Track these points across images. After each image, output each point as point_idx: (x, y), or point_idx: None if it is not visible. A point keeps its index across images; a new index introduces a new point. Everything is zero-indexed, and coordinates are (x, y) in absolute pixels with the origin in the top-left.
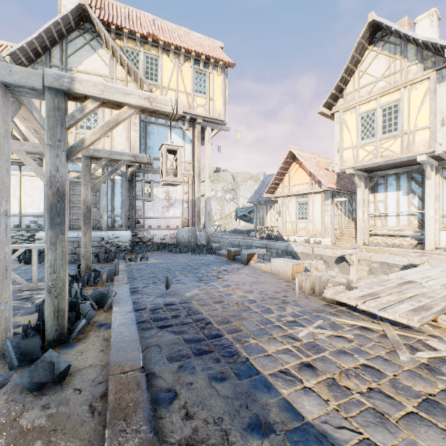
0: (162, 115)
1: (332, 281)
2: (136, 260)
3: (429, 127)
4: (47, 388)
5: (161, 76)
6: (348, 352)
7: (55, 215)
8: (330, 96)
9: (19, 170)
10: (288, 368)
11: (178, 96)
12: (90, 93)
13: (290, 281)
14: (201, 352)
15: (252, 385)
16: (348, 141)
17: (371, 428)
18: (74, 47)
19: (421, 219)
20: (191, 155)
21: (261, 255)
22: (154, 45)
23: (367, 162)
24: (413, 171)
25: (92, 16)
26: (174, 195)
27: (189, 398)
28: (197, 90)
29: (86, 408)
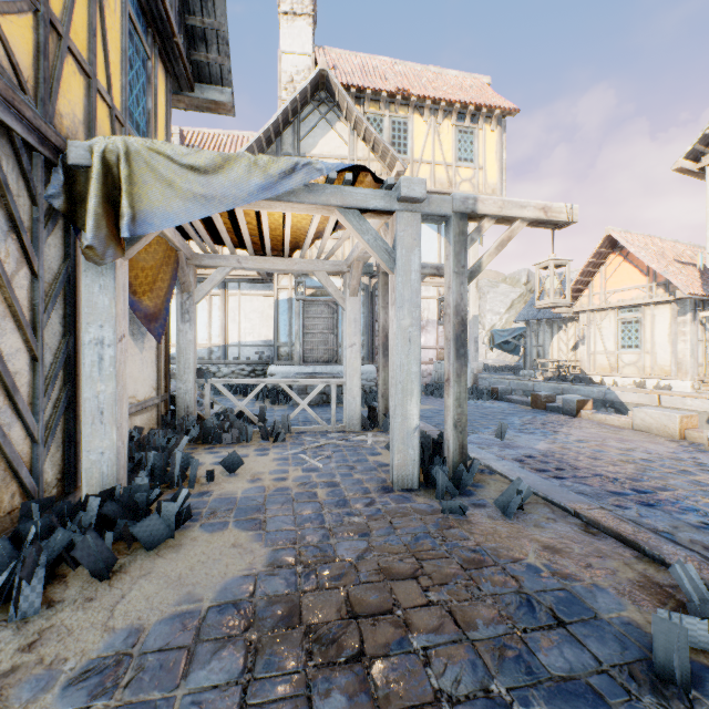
0: (550, 224)
1: None
2: None
3: None
4: (514, 514)
5: (411, 145)
6: None
7: (459, 346)
8: (700, 139)
9: (238, 288)
10: None
11: (434, 171)
12: (490, 211)
13: (679, 441)
14: (648, 504)
15: None
16: None
17: None
18: (307, 125)
19: None
20: None
21: None
22: (402, 104)
23: None
24: None
25: (333, 82)
26: (425, 314)
27: (690, 538)
28: (461, 157)
29: (582, 532)
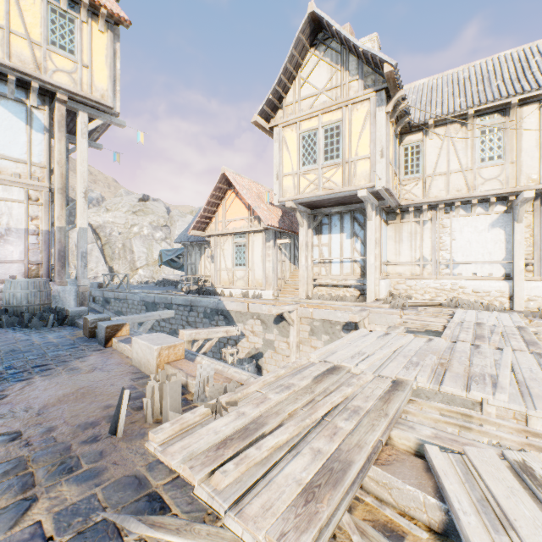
0: None
1: (210, 383)
2: None
3: (370, 157)
4: None
5: None
6: None
7: None
8: (267, 102)
9: None
10: None
11: (8, 39)
12: None
13: None
14: None
15: None
16: (289, 165)
17: None
18: None
19: (364, 267)
20: (47, 153)
21: (185, 316)
22: None
23: (309, 194)
24: (356, 211)
25: None
26: (5, 220)
27: None
28: (56, 42)
29: None
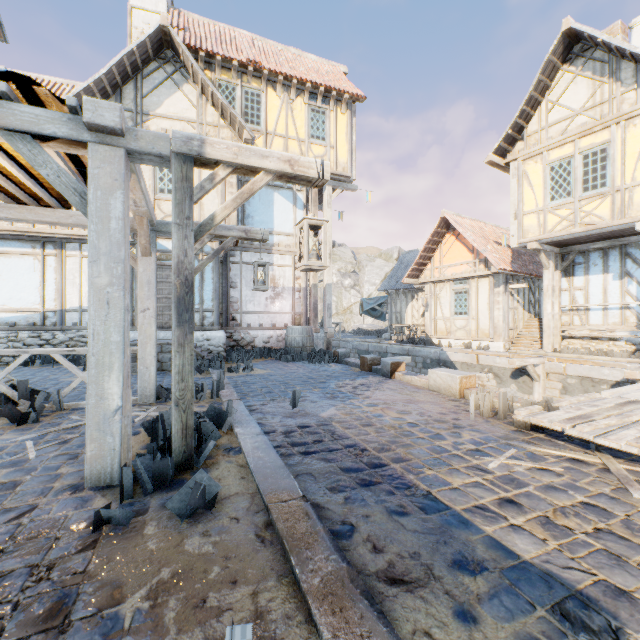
0: (304, 181)
1: (521, 399)
2: (237, 370)
3: None
4: (197, 516)
5: (265, 117)
6: (560, 488)
7: (183, 310)
8: (504, 138)
9: (79, 249)
10: (484, 504)
11: (287, 144)
12: (223, 157)
13: (458, 400)
14: (367, 482)
15: (444, 520)
16: (531, 202)
17: (606, 570)
18: (151, 83)
19: None
20: None
21: None
22: (255, 76)
23: (560, 233)
24: (629, 245)
25: (176, 41)
26: (281, 281)
27: (371, 532)
28: (313, 135)
29: (252, 537)
